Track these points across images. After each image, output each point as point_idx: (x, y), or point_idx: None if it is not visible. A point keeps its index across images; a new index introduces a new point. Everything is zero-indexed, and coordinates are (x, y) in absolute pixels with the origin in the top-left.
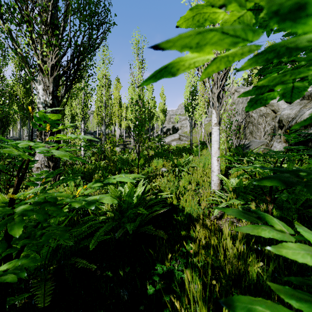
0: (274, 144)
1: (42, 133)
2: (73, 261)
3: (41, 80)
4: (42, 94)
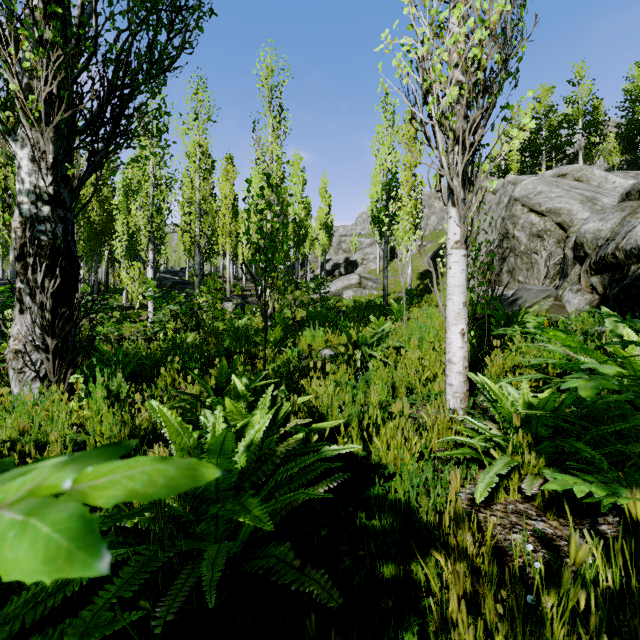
0: (566, 296)
1: (29, 267)
2: None
3: (25, 135)
4: (29, 170)
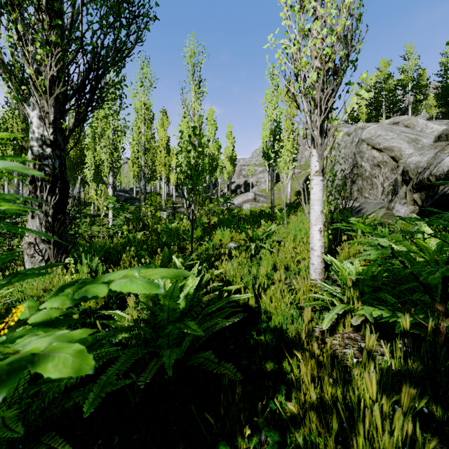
0: (396, 207)
1: (37, 188)
2: (43, 446)
3: (35, 102)
4: (38, 125)
